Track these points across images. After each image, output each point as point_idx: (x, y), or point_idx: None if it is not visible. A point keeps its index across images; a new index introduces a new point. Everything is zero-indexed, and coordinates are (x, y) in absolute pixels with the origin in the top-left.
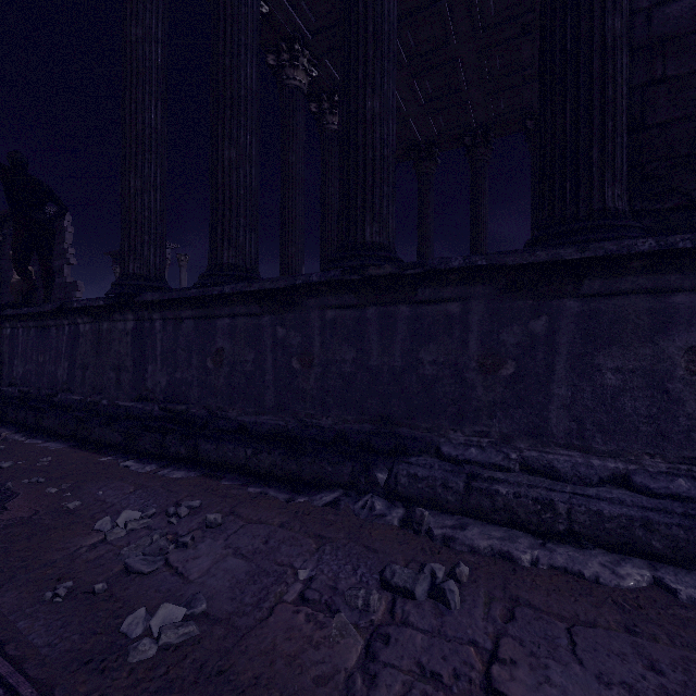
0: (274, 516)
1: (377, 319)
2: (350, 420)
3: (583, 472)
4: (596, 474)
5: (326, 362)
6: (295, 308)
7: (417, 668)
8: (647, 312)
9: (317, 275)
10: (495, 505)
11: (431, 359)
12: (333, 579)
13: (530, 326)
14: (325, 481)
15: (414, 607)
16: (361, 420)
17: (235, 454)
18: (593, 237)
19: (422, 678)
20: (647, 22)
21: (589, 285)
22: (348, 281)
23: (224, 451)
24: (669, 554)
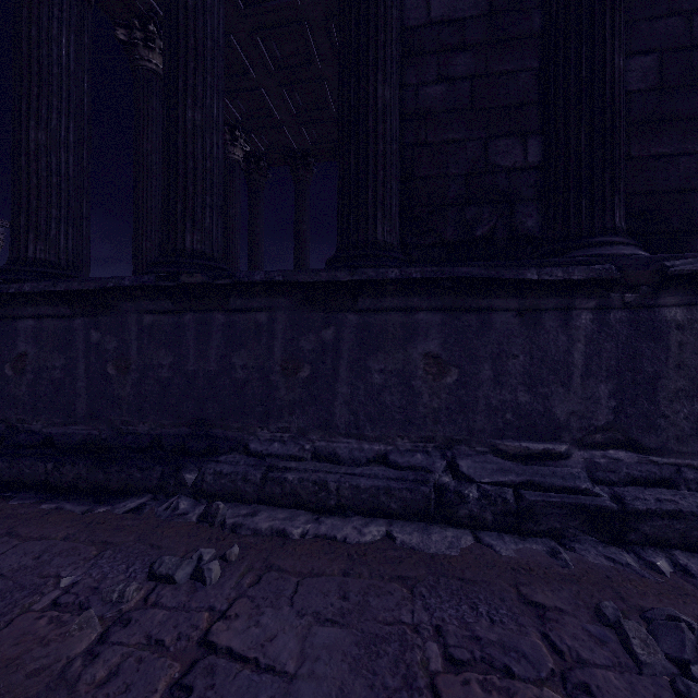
0: (61, 530)
1: (195, 325)
2: (167, 424)
3: (357, 455)
4: (365, 456)
5: (144, 368)
6: (111, 311)
7: (144, 640)
8: (401, 326)
9: (129, 279)
10: (284, 490)
11: (242, 363)
12: (99, 580)
13: (322, 335)
14: (134, 487)
15: (172, 590)
16: (178, 424)
17: (33, 470)
18: (363, 264)
19: (145, 646)
20: (415, 96)
21: (363, 302)
22: (163, 286)
23: (19, 468)
24: (401, 512)
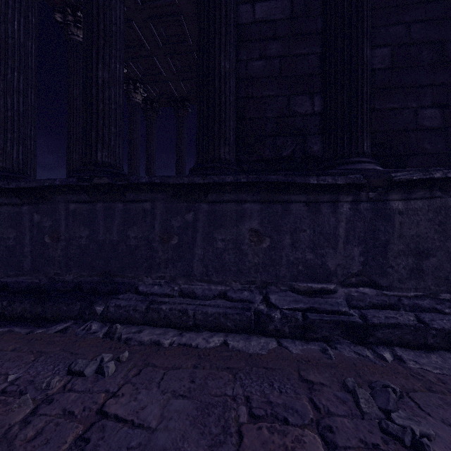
0: (11, 344)
1: (103, 210)
2: (85, 275)
3: (207, 293)
4: (212, 293)
5: (69, 238)
6: (47, 201)
7: (61, 412)
8: (235, 211)
9: (59, 180)
10: (160, 316)
11: (134, 235)
12: (34, 376)
13: (185, 217)
14: (62, 316)
15: (82, 380)
16: (92, 274)
17: None
18: (211, 172)
19: (61, 416)
20: (246, 67)
21: (211, 196)
22: (82, 185)
23: None
24: (234, 328)
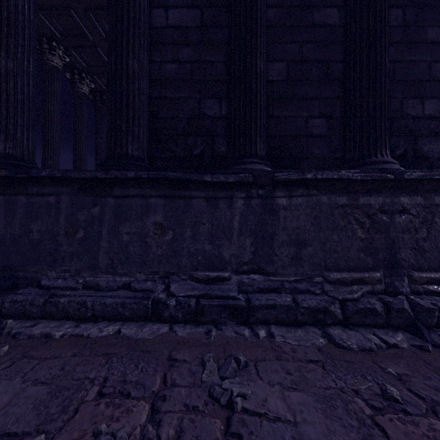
0: None
1: (5, 204)
2: None
3: (111, 285)
4: (117, 285)
5: None
6: None
7: None
8: (141, 206)
9: None
10: (58, 309)
11: (38, 229)
12: None
13: (92, 211)
14: None
15: None
16: None
17: None
18: (115, 168)
19: None
20: (159, 68)
21: (117, 191)
22: None
23: None
24: (131, 316)
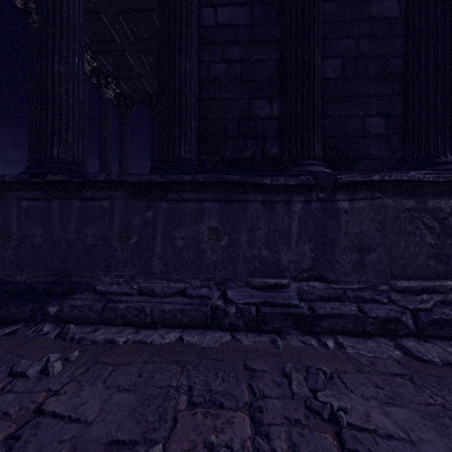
0: None
1: (59, 208)
2: (39, 275)
3: (166, 291)
4: (172, 291)
5: (22, 237)
6: None
7: None
8: (195, 210)
9: (9, 176)
10: (117, 315)
11: (92, 234)
12: None
13: (145, 215)
14: (11, 319)
15: (24, 381)
16: (47, 275)
17: None
18: (170, 171)
19: None
20: (208, 69)
21: (171, 195)
22: (35, 182)
23: None
24: (191, 323)
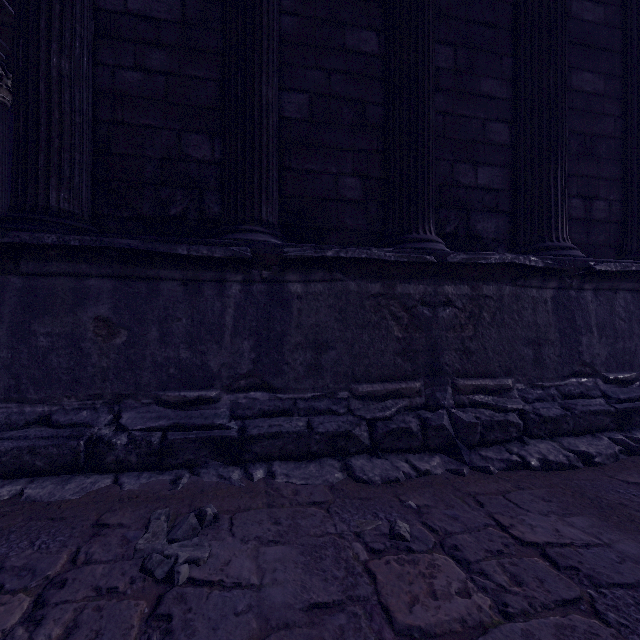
0: None
1: None
2: None
3: (15, 419)
4: (25, 419)
5: None
6: None
7: None
8: (72, 290)
9: None
10: None
11: None
12: None
13: None
14: None
15: None
16: None
17: None
18: (21, 227)
19: None
20: (112, 76)
21: (27, 266)
22: None
23: None
24: (48, 468)
